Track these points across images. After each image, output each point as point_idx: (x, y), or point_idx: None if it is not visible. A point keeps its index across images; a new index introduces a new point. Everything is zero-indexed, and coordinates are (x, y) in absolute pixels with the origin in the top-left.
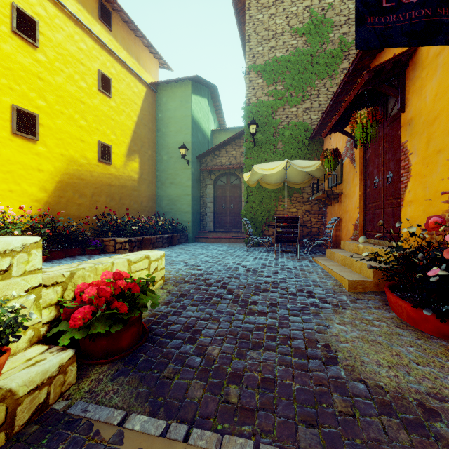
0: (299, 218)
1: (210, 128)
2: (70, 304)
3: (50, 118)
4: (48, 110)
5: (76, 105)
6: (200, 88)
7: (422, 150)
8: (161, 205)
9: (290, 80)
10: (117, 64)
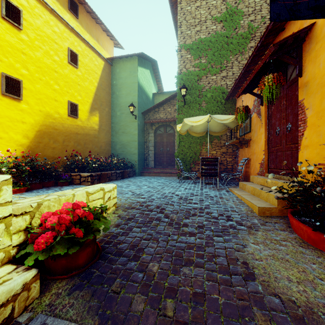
0: (218, 158)
1: (152, 91)
2: (35, 230)
3: (31, 83)
4: (30, 77)
5: (51, 74)
6: (144, 62)
7: (317, 106)
8: (115, 149)
9: (211, 55)
10: (82, 43)
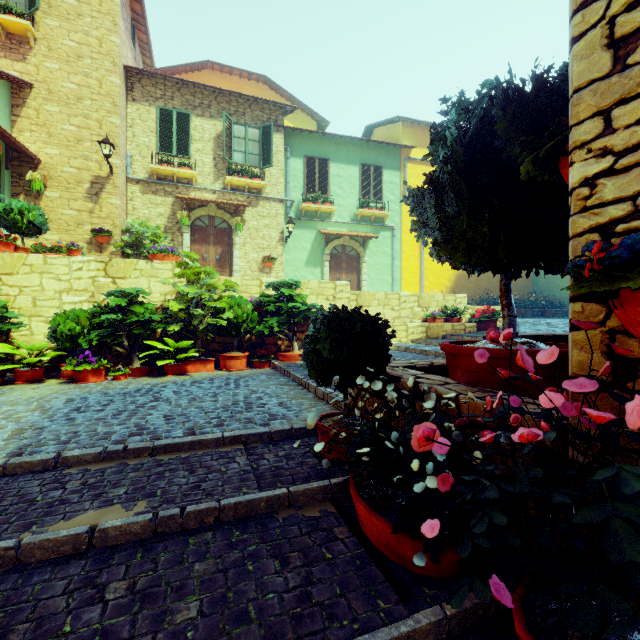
0: None
1: None
2: (474, 313)
3: None
4: None
5: None
6: None
7: None
8: (537, 284)
9: None
10: None
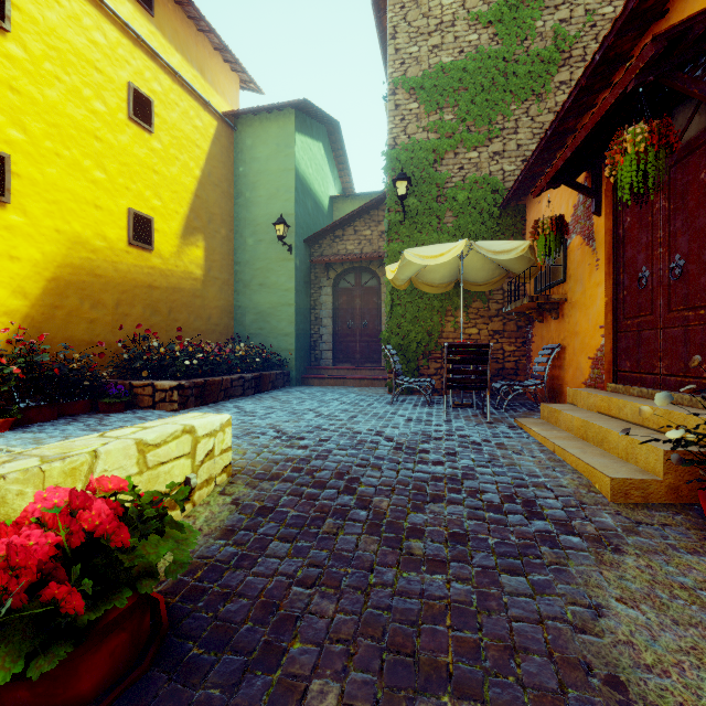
0: (490, 346)
1: (328, 192)
2: None
3: (35, 164)
4: (30, 148)
5: (86, 143)
6: (310, 123)
7: None
8: (243, 323)
9: (467, 103)
10: (164, 75)
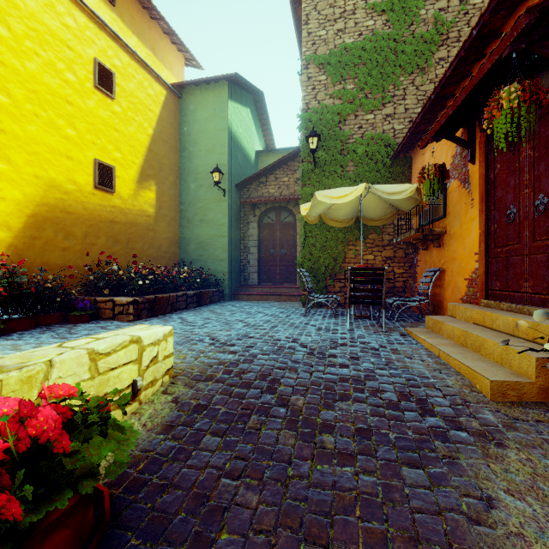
0: (385, 269)
1: (254, 148)
2: None
3: (17, 122)
4: (14, 110)
5: (60, 106)
6: (240, 93)
7: None
8: (187, 251)
9: (365, 75)
10: (123, 53)
